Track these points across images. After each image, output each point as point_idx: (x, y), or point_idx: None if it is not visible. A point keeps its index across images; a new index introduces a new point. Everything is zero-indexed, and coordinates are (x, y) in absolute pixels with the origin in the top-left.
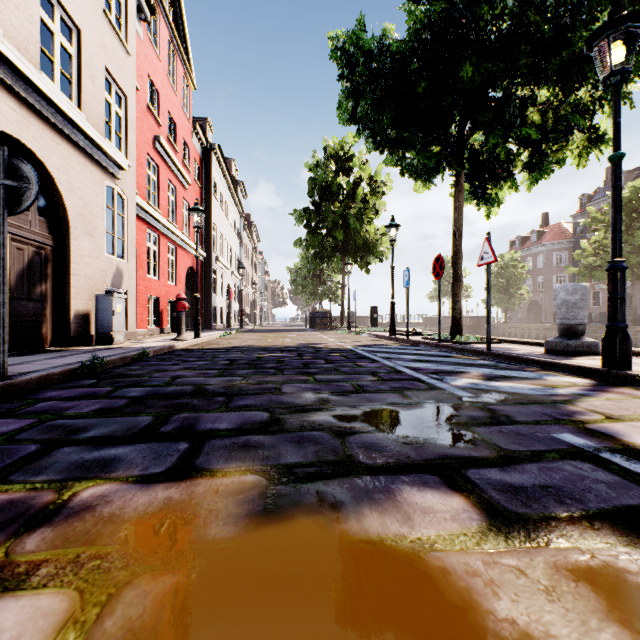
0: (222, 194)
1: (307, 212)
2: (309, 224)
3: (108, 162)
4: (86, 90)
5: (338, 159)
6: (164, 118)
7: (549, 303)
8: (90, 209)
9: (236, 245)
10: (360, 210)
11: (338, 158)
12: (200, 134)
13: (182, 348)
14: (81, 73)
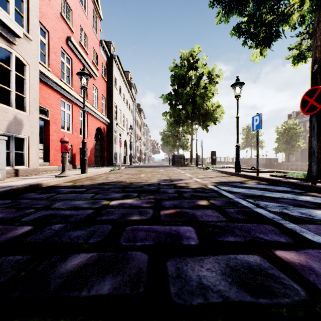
0: (121, 87)
1: (170, 95)
2: (171, 102)
3: None
4: None
5: (189, 62)
6: (76, 29)
7: None
8: None
9: (130, 118)
10: (203, 92)
11: (189, 62)
12: (105, 48)
13: (52, 185)
14: None
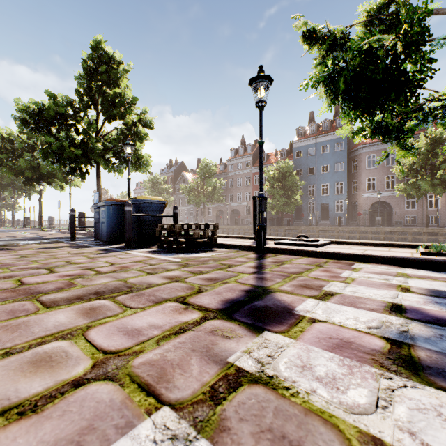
0: None
1: None
2: None
3: None
4: None
5: None
6: None
7: None
8: None
9: None
10: None
11: None
12: None
13: None
14: None
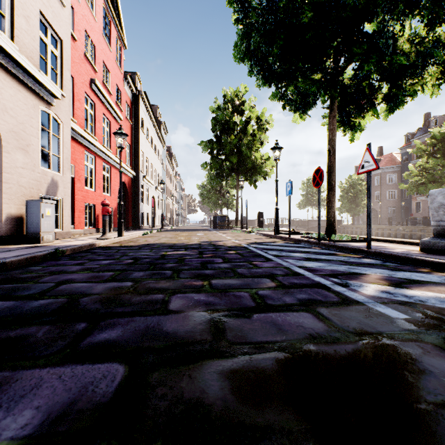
0: (148, 129)
1: (211, 143)
2: (212, 151)
3: (42, 90)
4: (19, 26)
5: (233, 104)
6: (100, 67)
7: (383, 210)
8: (24, 128)
9: (159, 168)
10: (250, 141)
11: (233, 103)
12: (130, 83)
13: (103, 246)
14: (14, 10)
